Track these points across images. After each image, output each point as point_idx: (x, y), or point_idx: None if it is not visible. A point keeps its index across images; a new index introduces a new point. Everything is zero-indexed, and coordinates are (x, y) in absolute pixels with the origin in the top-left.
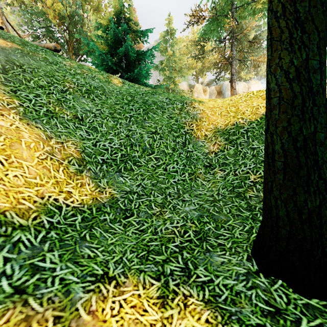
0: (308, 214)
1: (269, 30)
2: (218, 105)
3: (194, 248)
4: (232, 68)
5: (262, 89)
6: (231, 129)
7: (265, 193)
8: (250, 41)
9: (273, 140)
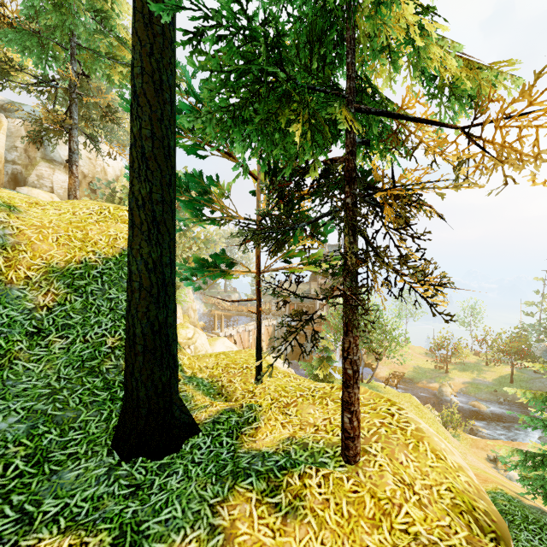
0: (162, 387)
1: (130, 210)
2: (52, 223)
3: (30, 481)
4: (71, 141)
5: (122, 207)
6: (77, 269)
7: (127, 376)
8: (103, 111)
9: (135, 323)
